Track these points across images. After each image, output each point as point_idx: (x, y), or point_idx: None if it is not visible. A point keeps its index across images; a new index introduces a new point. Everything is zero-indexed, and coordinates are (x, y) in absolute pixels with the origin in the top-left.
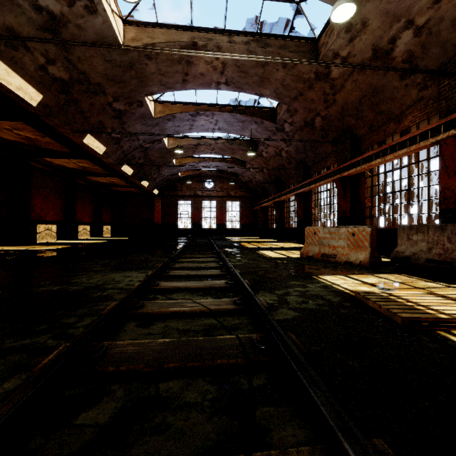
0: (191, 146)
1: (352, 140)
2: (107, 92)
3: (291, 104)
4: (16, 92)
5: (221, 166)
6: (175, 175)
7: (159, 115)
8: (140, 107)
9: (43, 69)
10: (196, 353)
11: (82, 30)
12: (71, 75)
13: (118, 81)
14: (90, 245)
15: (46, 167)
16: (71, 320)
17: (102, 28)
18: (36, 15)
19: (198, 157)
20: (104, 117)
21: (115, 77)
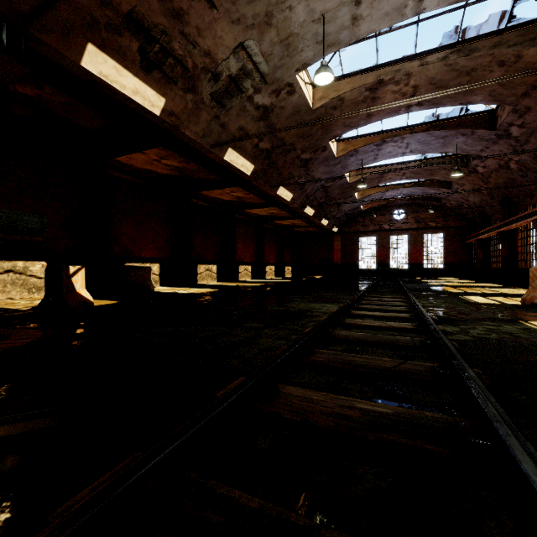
0: (375, 176)
1: None
2: (297, 148)
3: (519, 102)
4: (240, 169)
5: (415, 191)
6: (356, 209)
7: (341, 154)
8: (323, 152)
9: (256, 147)
10: (382, 339)
11: (283, 109)
12: (272, 144)
13: (306, 136)
14: (279, 284)
15: (245, 217)
16: (303, 322)
17: (298, 101)
18: (256, 112)
19: (384, 186)
20: (293, 169)
21: (304, 134)
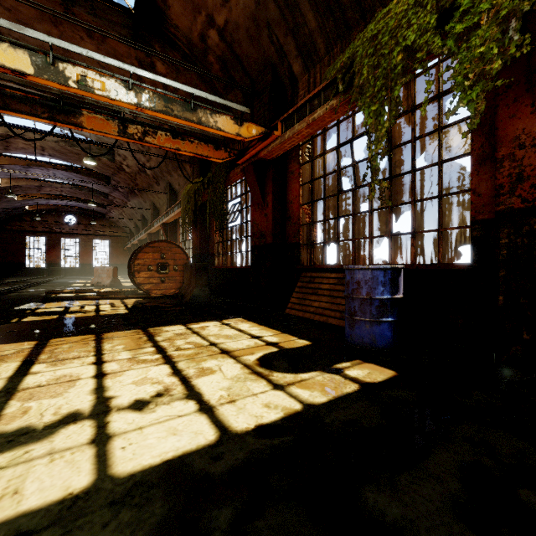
0: (33, 186)
1: (155, 209)
2: None
3: (113, 177)
4: None
5: (80, 204)
6: (20, 209)
7: None
8: None
9: None
10: None
11: None
12: None
13: None
14: None
15: None
16: None
17: None
18: None
19: (48, 194)
20: None
21: None
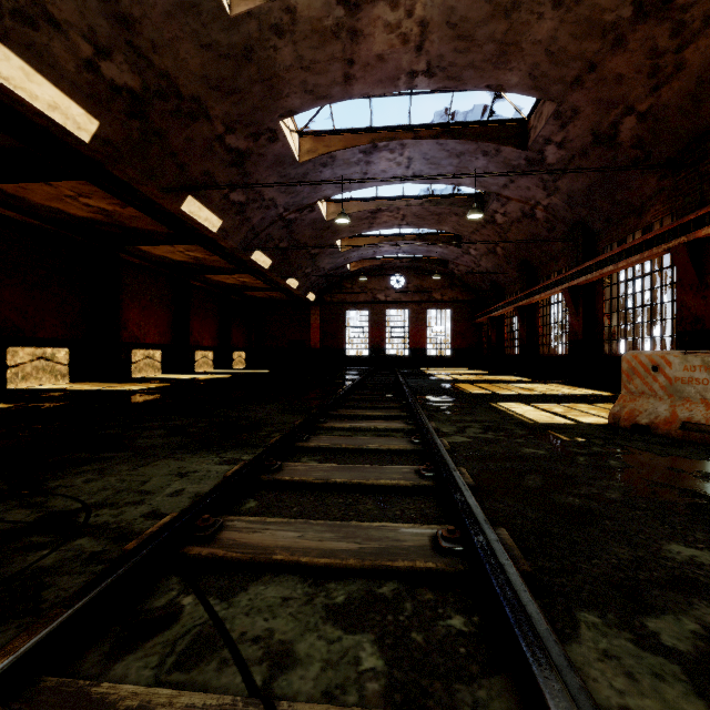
0: (365, 214)
1: None
2: (212, 114)
3: (566, 97)
4: (48, 114)
5: (417, 249)
6: (341, 269)
7: (307, 158)
8: (272, 143)
9: (91, 68)
10: None
11: None
12: (145, 82)
13: (229, 90)
14: (198, 383)
15: (145, 262)
16: None
17: None
18: None
19: (378, 236)
20: (213, 165)
21: (222, 81)
